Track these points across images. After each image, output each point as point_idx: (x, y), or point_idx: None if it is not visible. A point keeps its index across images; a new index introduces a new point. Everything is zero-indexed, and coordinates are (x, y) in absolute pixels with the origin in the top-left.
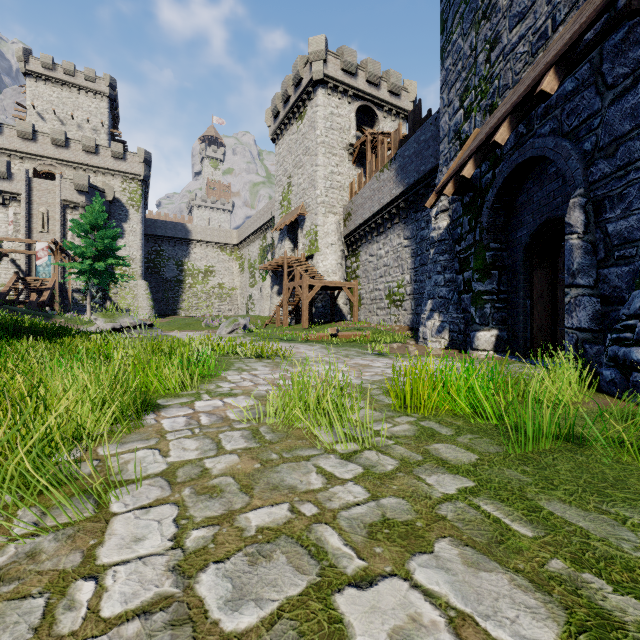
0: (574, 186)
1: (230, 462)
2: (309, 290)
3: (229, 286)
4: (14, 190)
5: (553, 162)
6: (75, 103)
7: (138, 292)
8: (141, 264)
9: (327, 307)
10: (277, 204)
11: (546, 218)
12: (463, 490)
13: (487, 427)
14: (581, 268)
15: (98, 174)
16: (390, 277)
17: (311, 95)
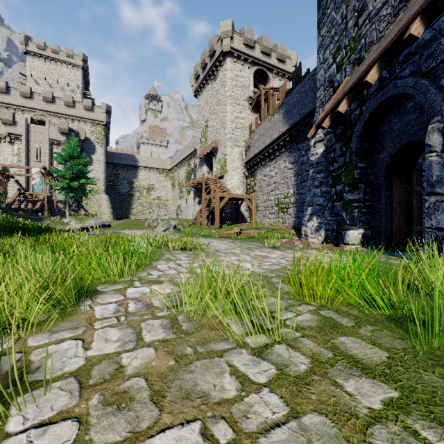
0: (432, 115)
1: (146, 357)
2: (220, 200)
3: (165, 198)
4: (17, 132)
5: (411, 98)
6: (59, 72)
7: (102, 202)
8: (104, 183)
9: (233, 213)
10: (198, 140)
11: (405, 142)
12: (389, 403)
13: (382, 317)
14: (439, 180)
15: (74, 121)
16: (278, 191)
17: (222, 62)
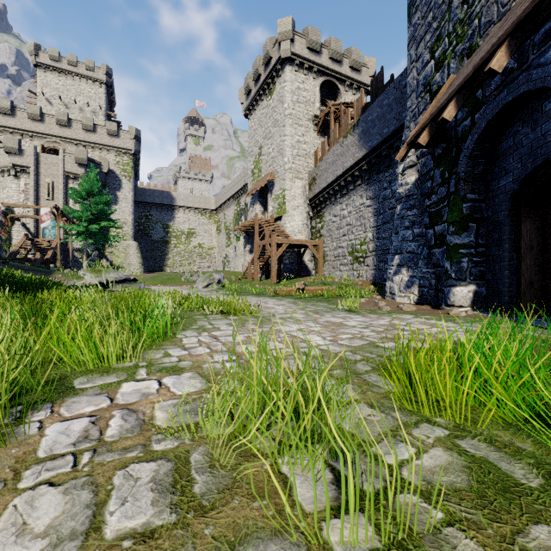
0: None
1: None
2: (277, 248)
3: (208, 246)
4: (24, 164)
5: None
6: (77, 89)
7: (129, 251)
8: (132, 227)
9: (294, 263)
10: (249, 172)
11: (543, 160)
12: None
13: None
14: None
15: (96, 149)
16: (353, 235)
17: (279, 72)
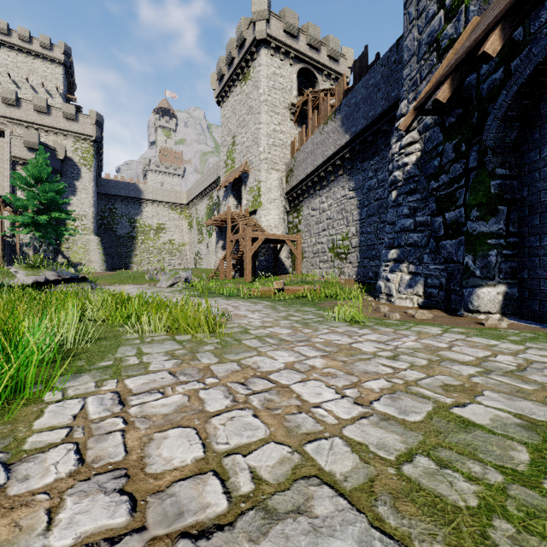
0: None
1: None
2: (252, 243)
3: (179, 242)
4: None
5: None
6: (30, 68)
7: (90, 247)
8: (93, 220)
9: (270, 260)
10: (222, 163)
11: None
12: None
13: None
14: None
15: (50, 134)
16: (334, 230)
17: (254, 55)
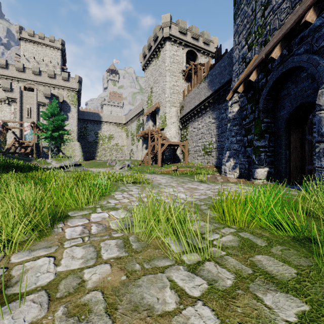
0: (321, 82)
1: (103, 273)
2: (162, 146)
3: (121, 145)
4: (14, 97)
5: (304, 70)
6: (44, 53)
7: (75, 148)
8: (77, 134)
9: (171, 155)
10: (145, 102)
11: (300, 103)
12: (302, 316)
13: (288, 238)
14: None
15: (55, 88)
16: (204, 139)
17: (163, 45)
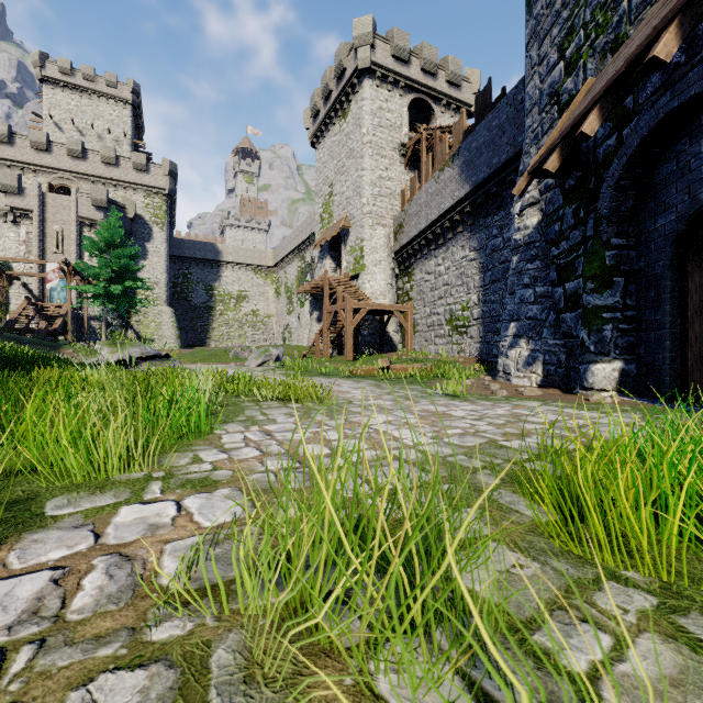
0: None
1: None
2: (354, 315)
3: (264, 313)
4: (26, 206)
5: None
6: (95, 111)
7: (162, 320)
8: (166, 288)
9: (375, 335)
10: (317, 217)
11: None
12: None
13: None
14: None
15: (119, 188)
16: (452, 298)
17: (356, 87)
